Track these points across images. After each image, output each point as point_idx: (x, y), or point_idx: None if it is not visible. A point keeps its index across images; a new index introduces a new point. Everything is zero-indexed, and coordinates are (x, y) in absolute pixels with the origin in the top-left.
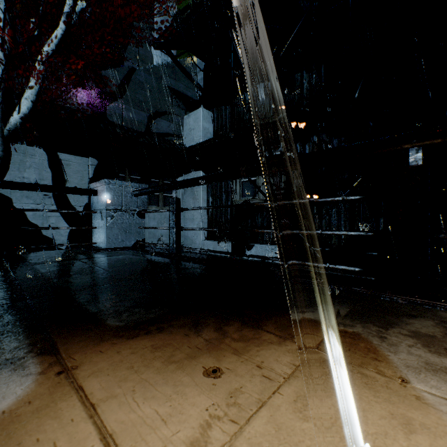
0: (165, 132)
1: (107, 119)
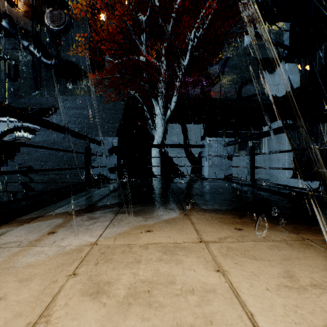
0: (252, 94)
1: (211, 97)
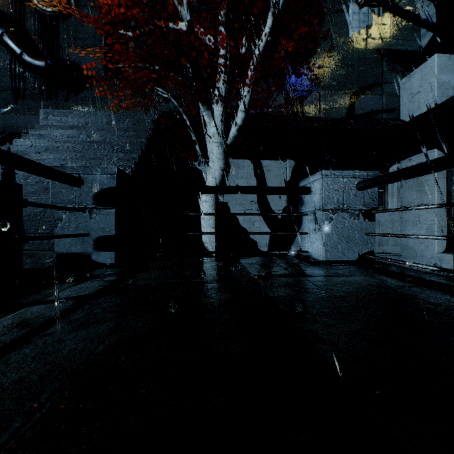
0: (371, 110)
1: (303, 115)
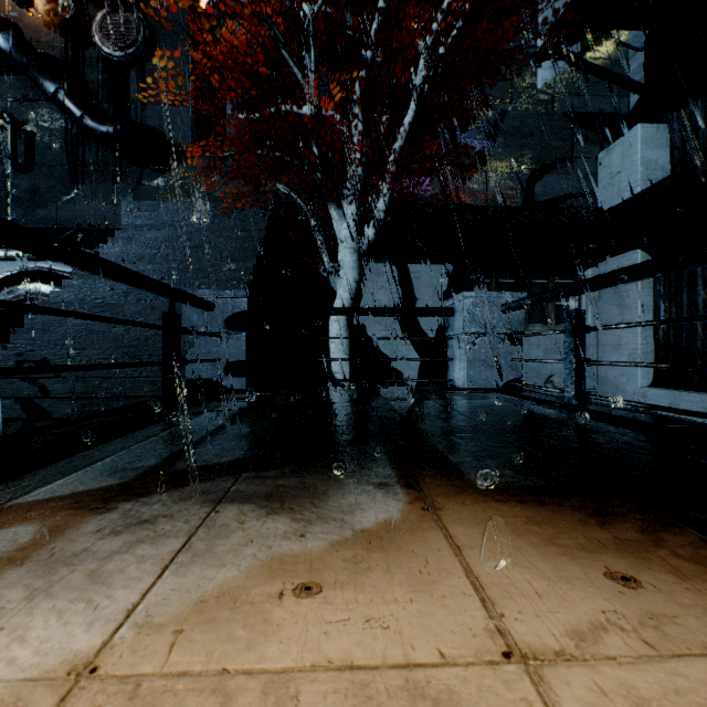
0: (557, 195)
1: (464, 203)
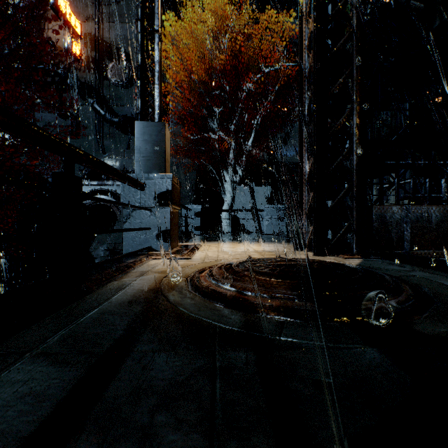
0: None
1: (277, 161)
